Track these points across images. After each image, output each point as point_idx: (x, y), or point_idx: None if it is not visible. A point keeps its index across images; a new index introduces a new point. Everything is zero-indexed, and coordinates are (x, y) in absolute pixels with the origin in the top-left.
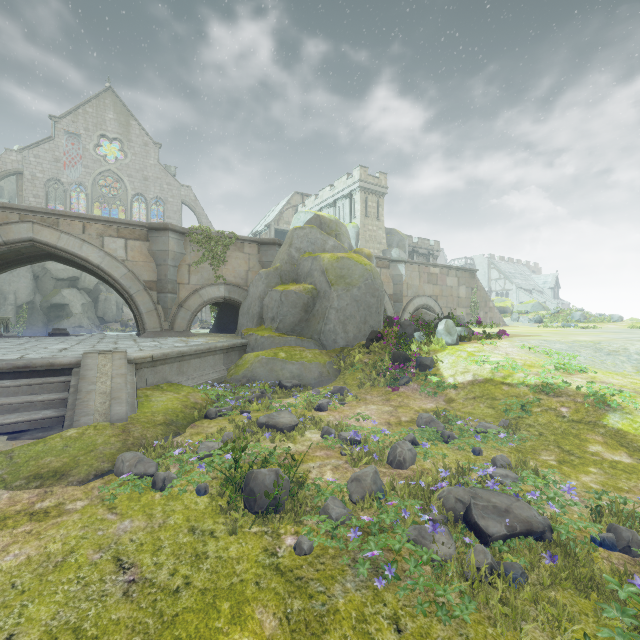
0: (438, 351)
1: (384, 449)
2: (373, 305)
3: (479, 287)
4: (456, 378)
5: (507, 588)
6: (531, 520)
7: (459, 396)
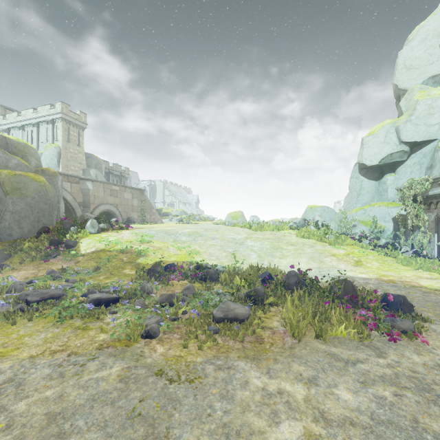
0: (84, 237)
1: (6, 287)
2: (46, 210)
3: (147, 200)
4: (87, 251)
5: (23, 313)
6: (55, 294)
7: (84, 259)
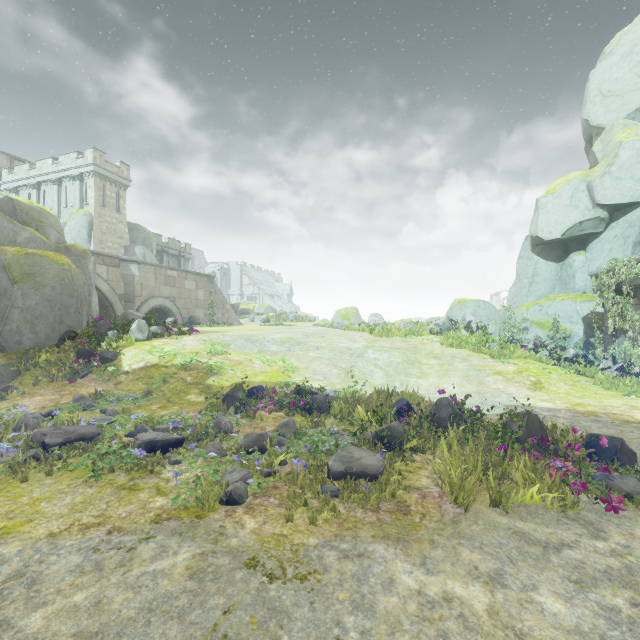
0: (127, 346)
1: (13, 422)
2: (72, 305)
3: (217, 291)
4: (132, 366)
5: (38, 463)
6: (86, 433)
7: (127, 379)
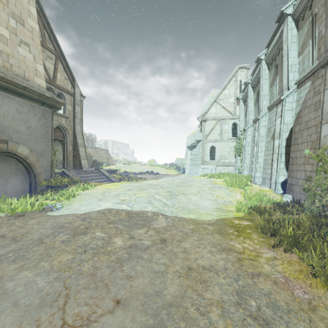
0: (104, 167)
1: None
2: (91, 160)
3: (109, 154)
4: None
5: None
6: None
7: None
